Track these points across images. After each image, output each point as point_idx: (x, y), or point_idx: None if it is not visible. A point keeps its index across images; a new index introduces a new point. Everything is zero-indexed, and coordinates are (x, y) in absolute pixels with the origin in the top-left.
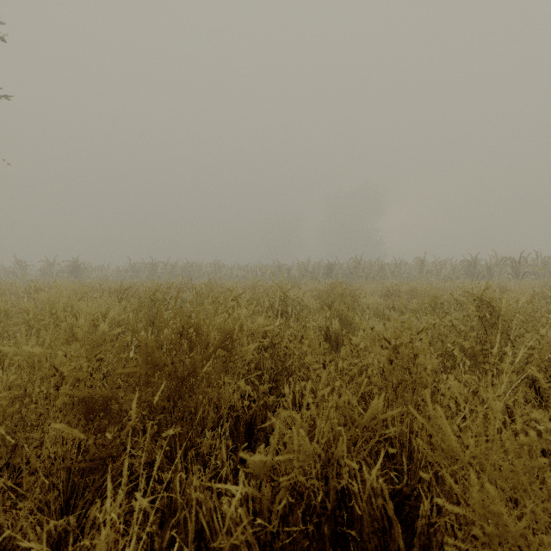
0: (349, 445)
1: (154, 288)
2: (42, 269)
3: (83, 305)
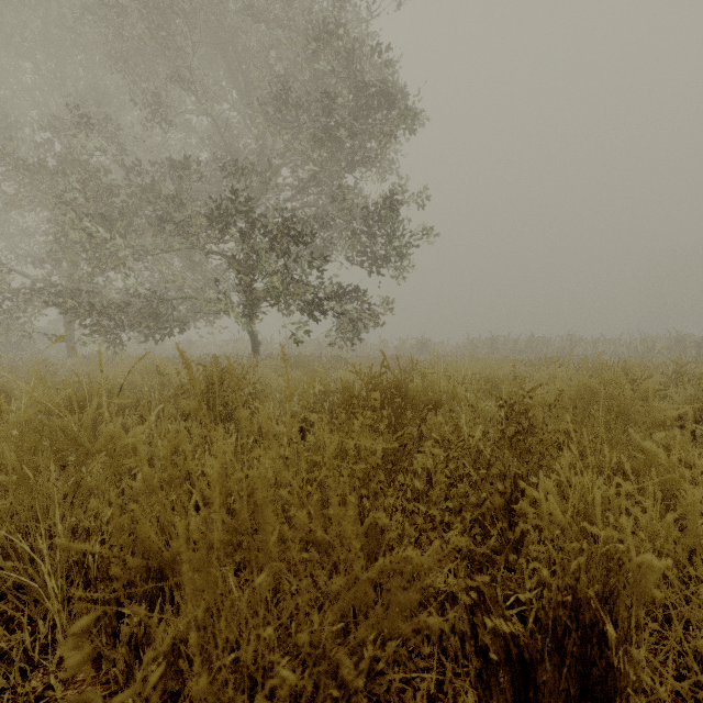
0: (702, 412)
1: (536, 362)
2: (396, 346)
3: (523, 368)
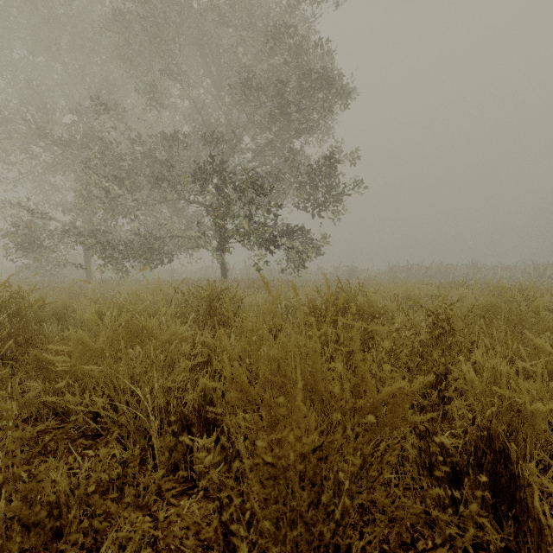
0: None
1: (446, 285)
2: (331, 272)
3: (436, 289)
